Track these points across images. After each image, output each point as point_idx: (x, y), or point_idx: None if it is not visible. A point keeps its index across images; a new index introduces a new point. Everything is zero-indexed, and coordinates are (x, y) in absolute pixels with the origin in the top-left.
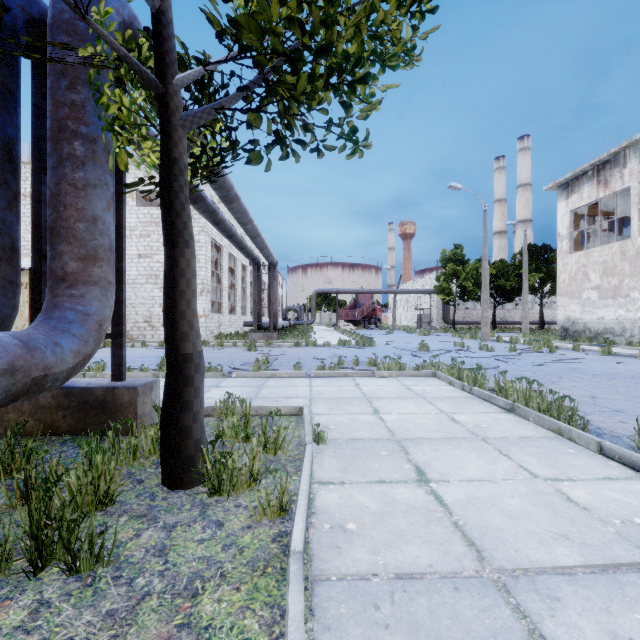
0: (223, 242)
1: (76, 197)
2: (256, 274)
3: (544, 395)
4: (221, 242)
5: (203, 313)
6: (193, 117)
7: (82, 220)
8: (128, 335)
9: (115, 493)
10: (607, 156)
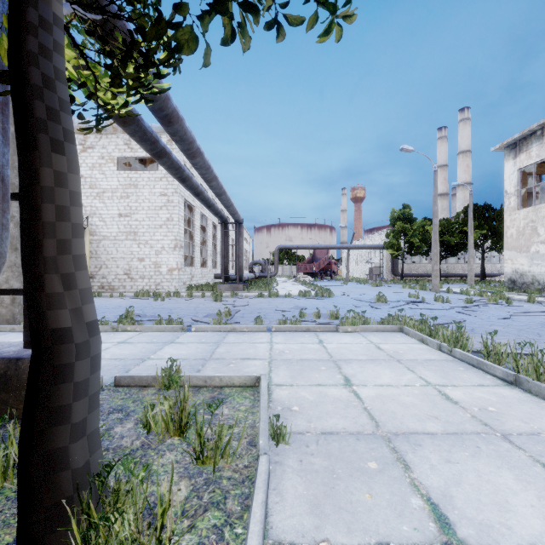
0: (195, 203)
1: None
2: (224, 231)
3: None
4: (193, 203)
5: (176, 266)
6: None
7: None
8: (110, 286)
9: None
10: None
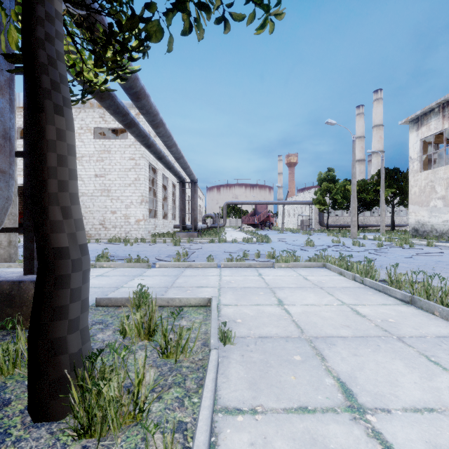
0: (158, 166)
1: None
2: (181, 189)
3: (448, 289)
4: (156, 166)
5: (142, 218)
6: None
7: None
8: (88, 234)
9: None
10: None
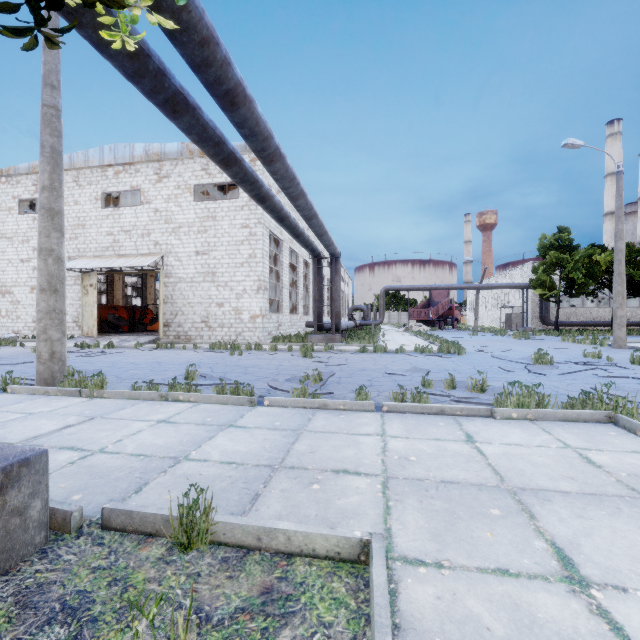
0: (283, 236)
1: None
2: (316, 268)
3: None
4: (280, 236)
5: (260, 312)
6: None
7: None
8: (186, 336)
9: None
10: None
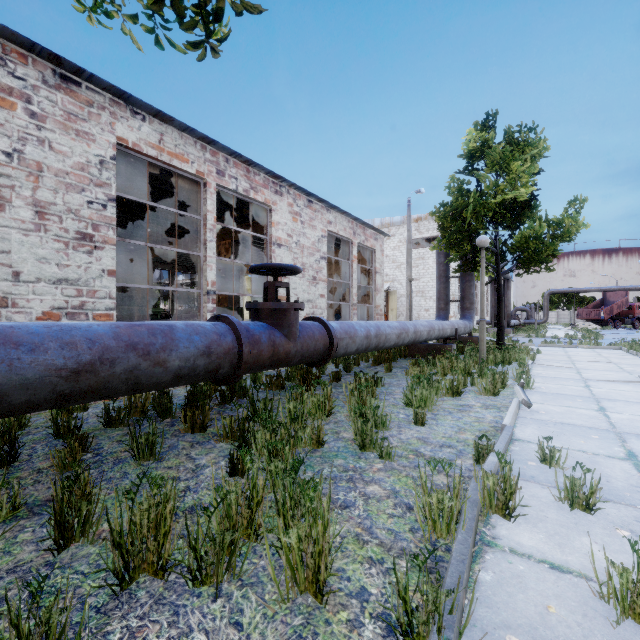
0: None
1: (469, 289)
2: (493, 286)
3: None
4: None
5: (453, 315)
6: (504, 273)
7: (470, 295)
8: None
9: None
10: None
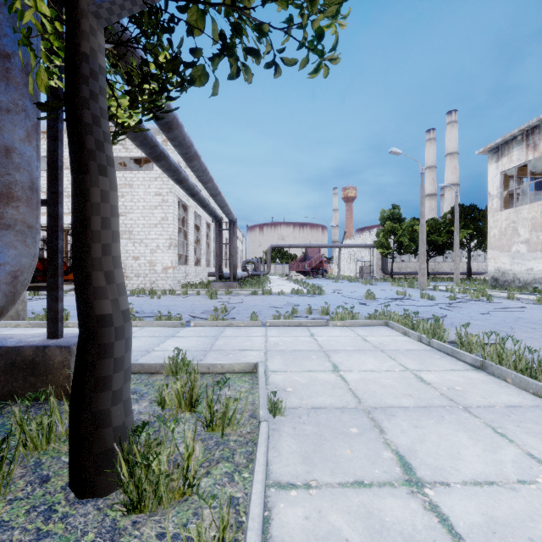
0: (189, 202)
1: None
2: (218, 230)
3: (522, 353)
4: (187, 202)
5: (171, 265)
6: (111, 4)
7: None
8: None
9: (1, 504)
10: (536, 122)
